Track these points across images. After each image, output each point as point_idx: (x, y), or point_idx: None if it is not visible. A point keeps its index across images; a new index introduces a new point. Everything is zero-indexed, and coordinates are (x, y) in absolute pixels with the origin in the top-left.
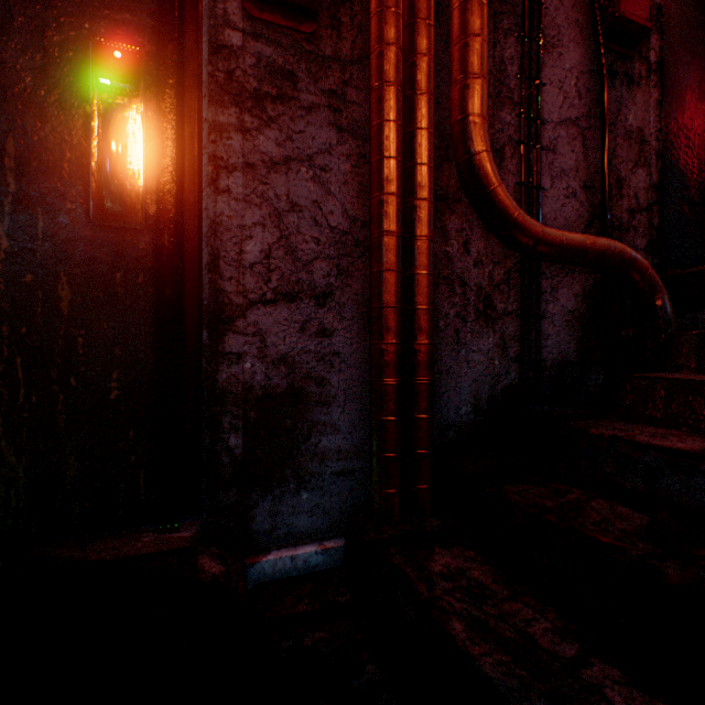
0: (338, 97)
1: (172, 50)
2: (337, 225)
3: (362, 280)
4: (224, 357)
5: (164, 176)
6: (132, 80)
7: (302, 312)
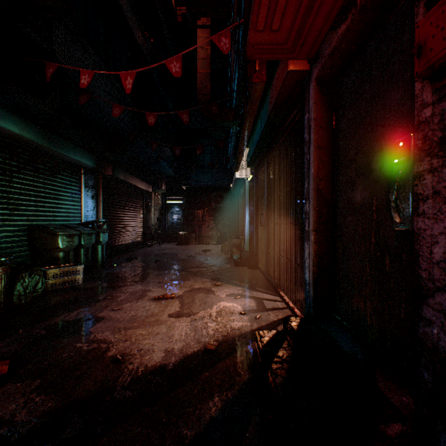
0: None
1: None
2: None
3: None
4: (420, 318)
5: None
6: (405, 153)
7: None
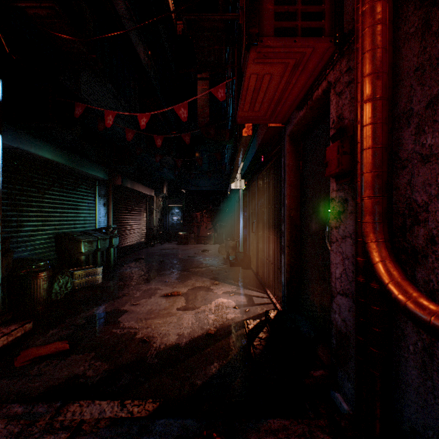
0: None
1: None
2: None
3: None
4: (332, 309)
5: None
6: None
7: (348, 303)
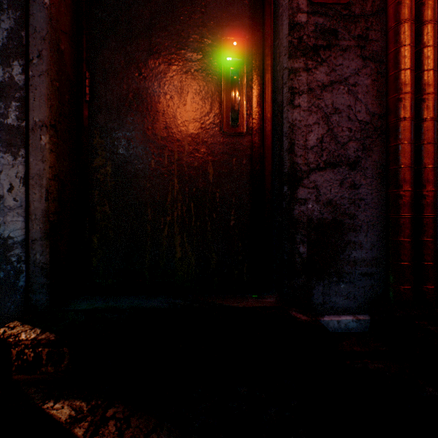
0: (363, 39)
1: (259, 35)
2: (362, 119)
3: (378, 152)
4: (296, 201)
5: (255, 105)
6: (241, 56)
7: (340, 174)
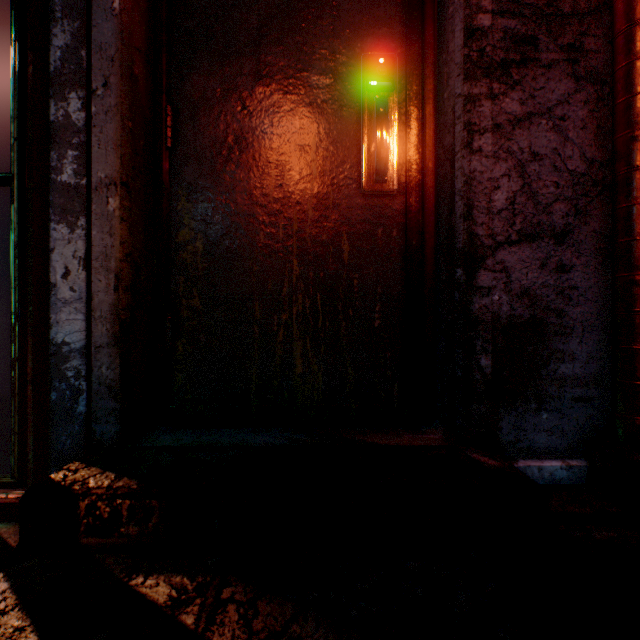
0: (575, 49)
1: (417, 47)
2: (574, 168)
3: (599, 218)
4: (476, 290)
5: (411, 150)
6: (390, 78)
7: (541, 250)
